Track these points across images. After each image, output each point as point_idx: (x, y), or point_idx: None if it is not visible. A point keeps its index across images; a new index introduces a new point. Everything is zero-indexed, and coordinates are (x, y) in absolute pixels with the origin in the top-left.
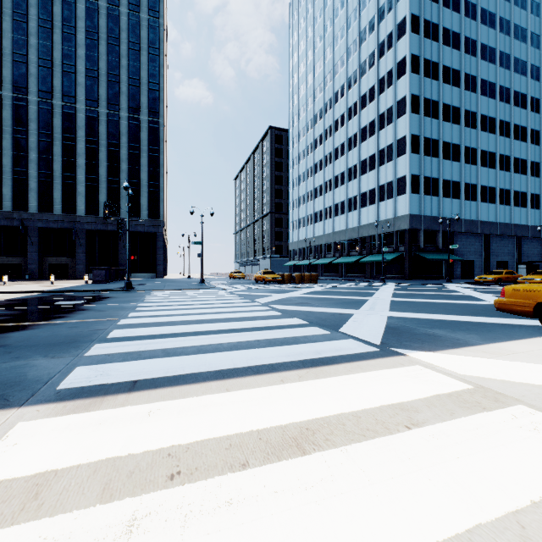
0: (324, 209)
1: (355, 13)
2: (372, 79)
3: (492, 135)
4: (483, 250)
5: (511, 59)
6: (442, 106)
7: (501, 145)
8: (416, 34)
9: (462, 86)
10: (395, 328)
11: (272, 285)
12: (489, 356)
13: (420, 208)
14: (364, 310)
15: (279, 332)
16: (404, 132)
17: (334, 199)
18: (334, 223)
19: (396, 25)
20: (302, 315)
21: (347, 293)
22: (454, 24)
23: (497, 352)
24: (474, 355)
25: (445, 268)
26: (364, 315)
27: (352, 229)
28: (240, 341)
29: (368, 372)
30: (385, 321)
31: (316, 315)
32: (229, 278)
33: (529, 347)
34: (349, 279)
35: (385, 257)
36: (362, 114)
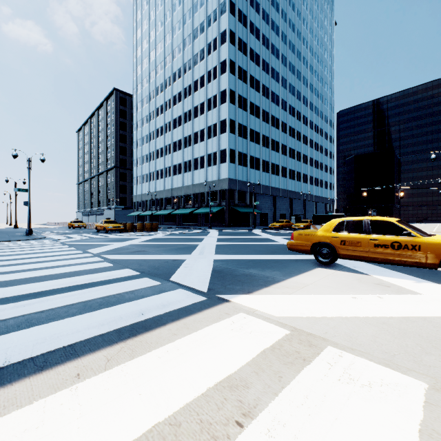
0: (165, 168)
1: (189, 13)
2: (202, 69)
3: (277, 130)
4: (273, 206)
5: (287, 83)
6: (249, 103)
7: (282, 137)
8: (233, 45)
9: (261, 93)
10: (220, 271)
11: (113, 234)
12: (291, 292)
13: (235, 174)
14: (195, 255)
15: (102, 289)
16: (225, 116)
17: (173, 161)
18: (172, 181)
19: (220, 34)
20: (136, 264)
21: (182, 239)
22: (256, 47)
23: (296, 286)
24: (282, 292)
25: (251, 218)
26: (195, 260)
27: (187, 186)
28: (41, 311)
29: (195, 332)
30: (212, 264)
31: (150, 263)
32: (69, 227)
33: (313, 278)
34: (185, 227)
35: (212, 209)
36: (195, 96)
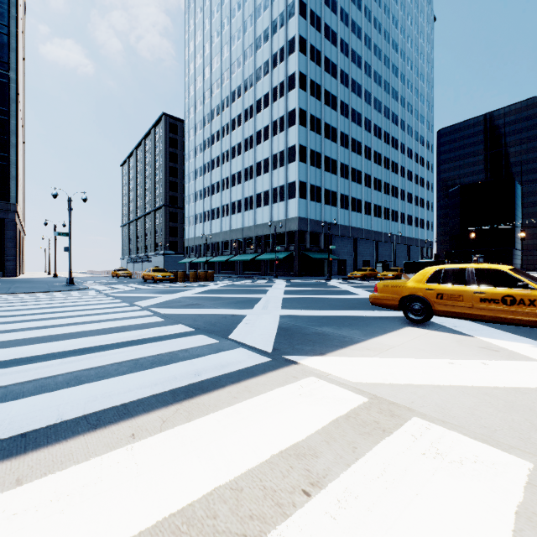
0: (222, 206)
1: (251, 18)
2: (266, 86)
3: (359, 156)
4: (353, 251)
5: (372, 98)
6: (324, 124)
7: (365, 165)
8: (303, 54)
9: (339, 111)
10: (287, 328)
11: (162, 284)
12: (373, 354)
13: (307, 212)
14: (257, 309)
15: (154, 346)
16: (294, 141)
17: (232, 197)
18: (231, 221)
19: (287, 42)
20: (189, 320)
21: (242, 291)
22: (333, 55)
23: (378, 348)
24: (361, 354)
25: (326, 266)
26: (257, 315)
27: (248, 227)
28: (90, 368)
29: (258, 396)
30: (278, 321)
31: (205, 319)
32: (112, 276)
33: (401, 339)
34: (245, 276)
35: (278, 255)
36: (257, 118)
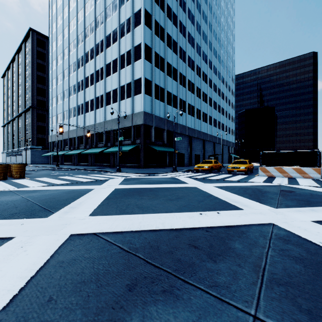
0: (77, 106)
1: None
2: None
3: (193, 71)
4: (189, 146)
5: (201, 29)
6: (167, 34)
7: (197, 80)
8: None
9: (178, 28)
10: None
11: None
12: None
13: (152, 109)
14: None
15: None
16: (140, 40)
17: (85, 97)
18: (85, 119)
19: None
20: None
21: None
22: None
23: None
24: None
25: (168, 158)
26: None
27: (99, 123)
28: None
29: None
30: None
31: None
32: None
33: None
34: (91, 168)
35: (125, 148)
36: (107, 23)
